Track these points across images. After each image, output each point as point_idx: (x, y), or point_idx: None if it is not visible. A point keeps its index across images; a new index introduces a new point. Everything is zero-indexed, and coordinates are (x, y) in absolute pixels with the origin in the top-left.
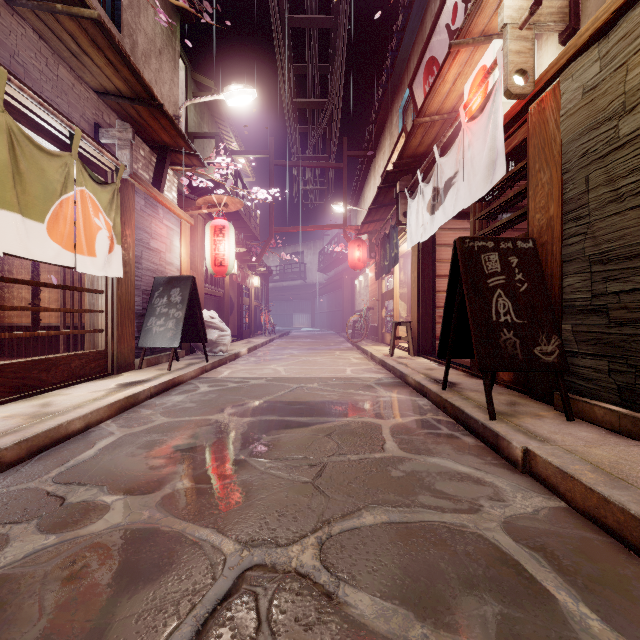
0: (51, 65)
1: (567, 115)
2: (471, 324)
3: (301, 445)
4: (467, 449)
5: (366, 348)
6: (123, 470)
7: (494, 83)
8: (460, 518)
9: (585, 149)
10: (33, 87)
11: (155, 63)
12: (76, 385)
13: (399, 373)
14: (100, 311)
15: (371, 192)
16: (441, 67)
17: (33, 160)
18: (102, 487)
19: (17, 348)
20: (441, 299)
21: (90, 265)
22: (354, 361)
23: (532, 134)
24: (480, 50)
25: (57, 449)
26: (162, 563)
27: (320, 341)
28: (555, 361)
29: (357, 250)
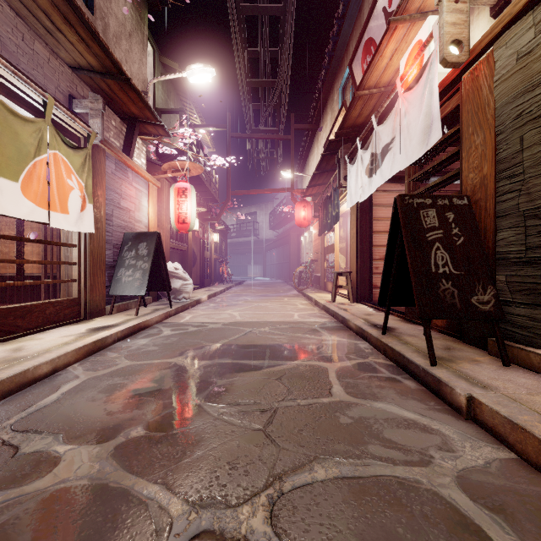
0: (27, 40)
1: (501, 80)
2: (412, 275)
3: (253, 389)
4: (410, 393)
5: (311, 295)
6: (81, 416)
7: (430, 55)
8: (412, 472)
9: (519, 111)
10: (10, 59)
11: (125, 44)
12: (50, 330)
13: (341, 318)
14: (73, 263)
15: (315, 160)
16: (380, 43)
17: (7, 124)
18: (57, 435)
19: (5, 295)
20: (377, 252)
21: (63, 221)
22: (300, 307)
23: (465, 100)
24: (415, 27)
25: (22, 393)
26: (104, 529)
27: (271, 289)
28: (491, 310)
29: (303, 210)
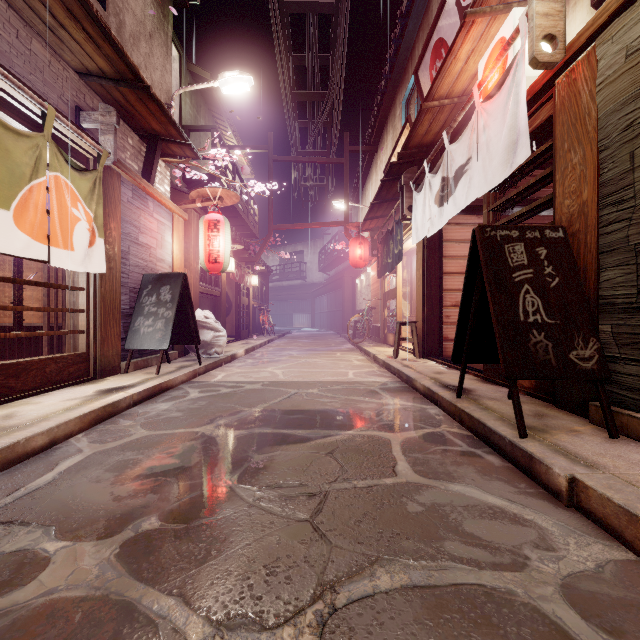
0: (23, 38)
1: (606, 83)
2: (495, 325)
3: (298, 467)
4: (494, 472)
5: (368, 349)
6: (81, 502)
7: (515, 55)
8: (503, 579)
9: (630, 120)
10: (1, 60)
11: (145, 47)
12: (51, 392)
13: (405, 377)
14: (80, 310)
15: (373, 189)
16: (453, 42)
17: None
18: (49, 528)
19: (1, 349)
20: (448, 298)
21: (67, 259)
22: (356, 363)
23: (560, 110)
24: (497, 22)
25: (10, 472)
26: None
27: (320, 342)
28: (594, 368)
29: (358, 248)
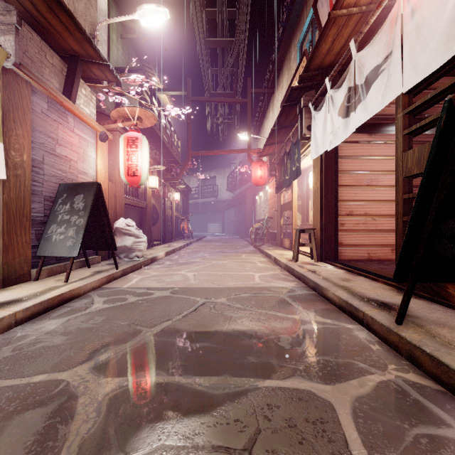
0: None
1: None
2: None
3: None
4: None
5: (269, 252)
6: None
7: None
8: None
9: None
10: None
11: None
12: None
13: (312, 283)
14: None
15: (270, 124)
16: None
17: None
18: None
19: None
20: (343, 208)
21: None
22: (260, 265)
23: None
24: None
25: None
26: None
27: (228, 244)
28: None
29: (259, 169)
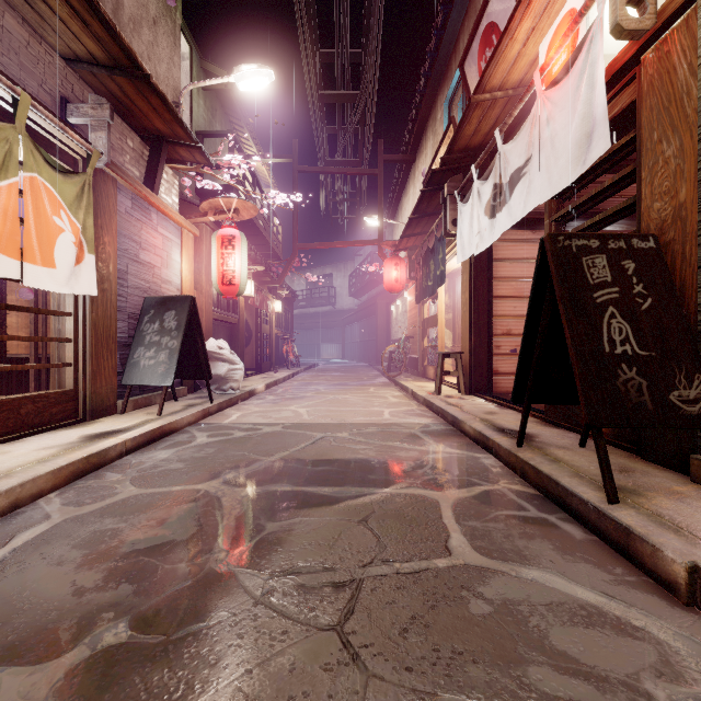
0: None
1: None
2: (573, 357)
3: (323, 541)
4: (577, 550)
5: (406, 384)
6: (28, 598)
7: (589, 27)
8: None
9: None
10: None
11: (148, 34)
12: (27, 437)
13: (451, 418)
14: (66, 339)
15: (410, 203)
16: (511, 18)
17: None
18: None
19: None
20: (498, 325)
21: (46, 278)
22: (392, 400)
23: (647, 92)
24: None
25: None
26: None
27: (351, 375)
28: None
29: (394, 269)
